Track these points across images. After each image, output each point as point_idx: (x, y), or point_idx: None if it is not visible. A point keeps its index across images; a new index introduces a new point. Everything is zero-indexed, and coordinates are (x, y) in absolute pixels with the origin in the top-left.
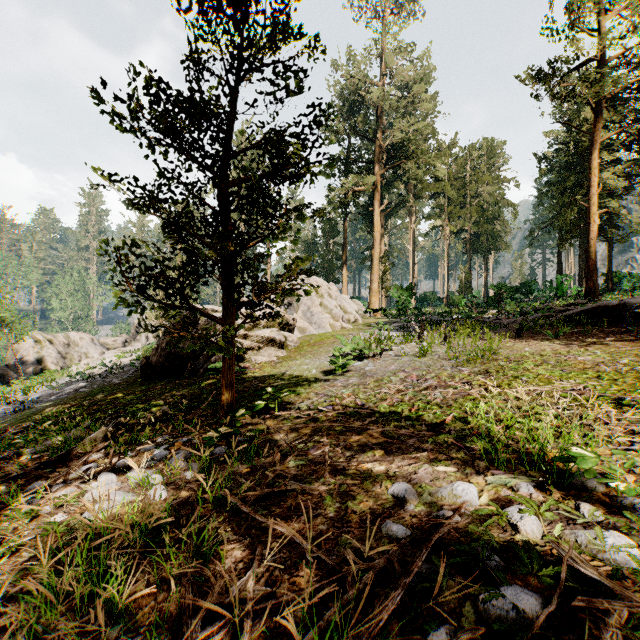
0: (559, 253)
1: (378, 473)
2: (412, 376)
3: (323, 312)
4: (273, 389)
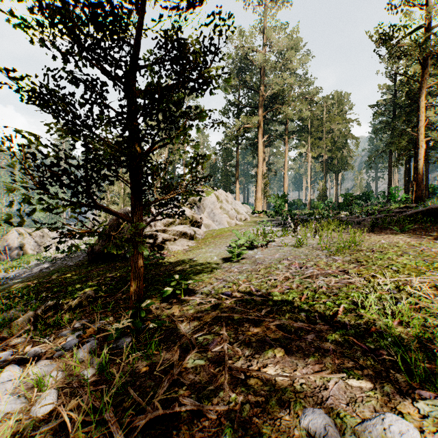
0: (389, 171)
1: (283, 385)
2: (295, 264)
3: (222, 213)
4: (180, 277)
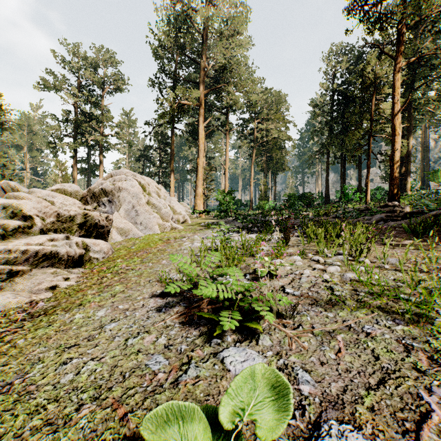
0: (327, 173)
1: None
2: None
3: (150, 211)
4: None
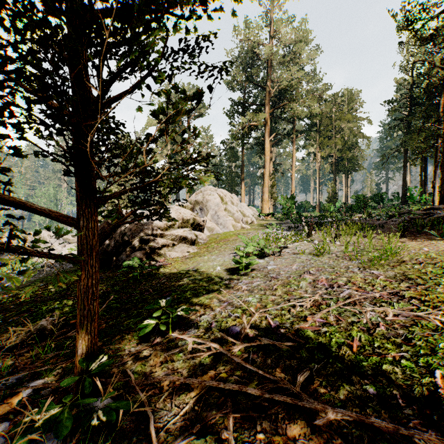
0: (404, 171)
1: None
2: (322, 280)
3: (227, 215)
4: (168, 302)
